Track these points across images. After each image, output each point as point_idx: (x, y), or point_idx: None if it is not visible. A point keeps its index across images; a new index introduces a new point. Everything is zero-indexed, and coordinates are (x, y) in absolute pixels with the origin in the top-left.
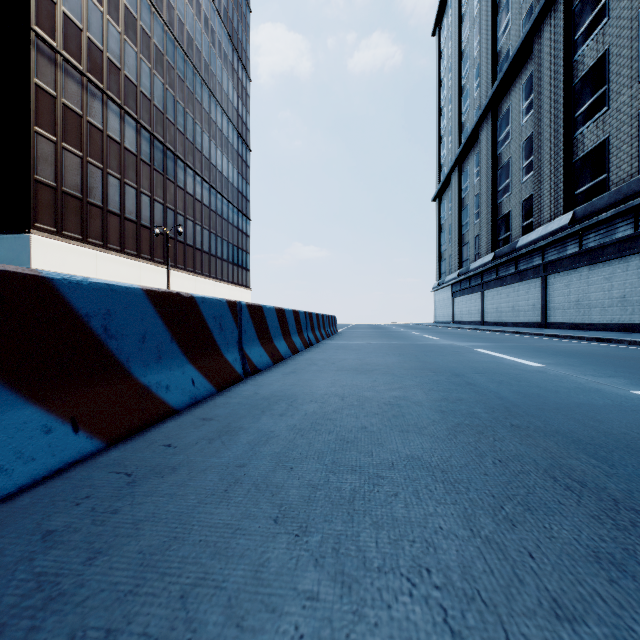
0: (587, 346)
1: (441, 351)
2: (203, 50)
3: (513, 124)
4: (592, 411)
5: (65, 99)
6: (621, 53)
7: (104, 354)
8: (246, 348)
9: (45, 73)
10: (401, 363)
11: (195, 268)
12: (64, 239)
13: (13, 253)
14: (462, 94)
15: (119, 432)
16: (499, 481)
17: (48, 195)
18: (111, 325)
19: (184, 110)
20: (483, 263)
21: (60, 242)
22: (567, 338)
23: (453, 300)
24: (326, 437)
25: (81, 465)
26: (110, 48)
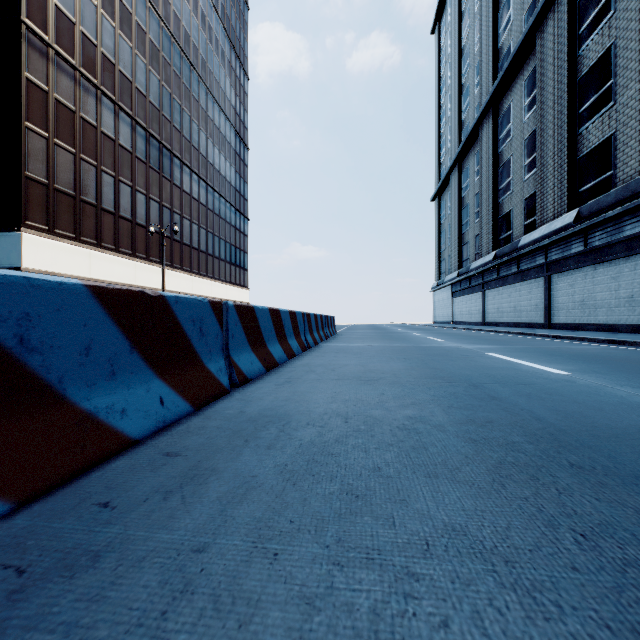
0: (602, 349)
1: (449, 355)
2: (200, 47)
3: (515, 121)
4: None
5: (57, 94)
6: (628, 46)
7: (19, 374)
8: (234, 355)
9: (36, 67)
10: (408, 370)
11: (192, 268)
12: (56, 237)
13: (3, 252)
14: (462, 92)
15: (39, 483)
16: (602, 586)
17: (39, 192)
18: (31, 334)
19: (181, 107)
20: (484, 263)
21: (52, 240)
22: (576, 340)
23: (453, 300)
24: (327, 487)
25: None
26: (104, 43)
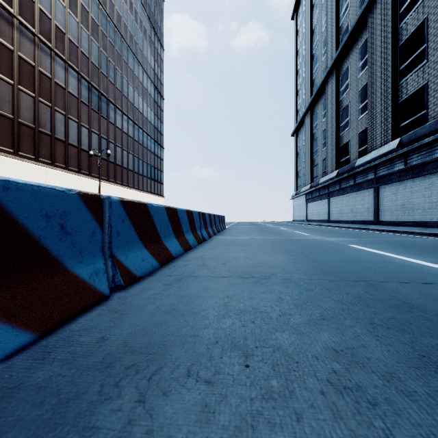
0: (437, 241)
1: (320, 247)
2: (129, 25)
3: (351, 78)
4: None
5: (20, 52)
6: (437, 19)
7: None
8: (119, 253)
9: (4, 32)
10: (294, 263)
11: (123, 181)
12: (19, 158)
13: None
14: (313, 59)
15: None
16: None
17: (6, 124)
18: None
19: (114, 67)
20: (329, 178)
21: (16, 160)
22: (406, 233)
23: (306, 205)
24: None
25: None
26: (57, 17)
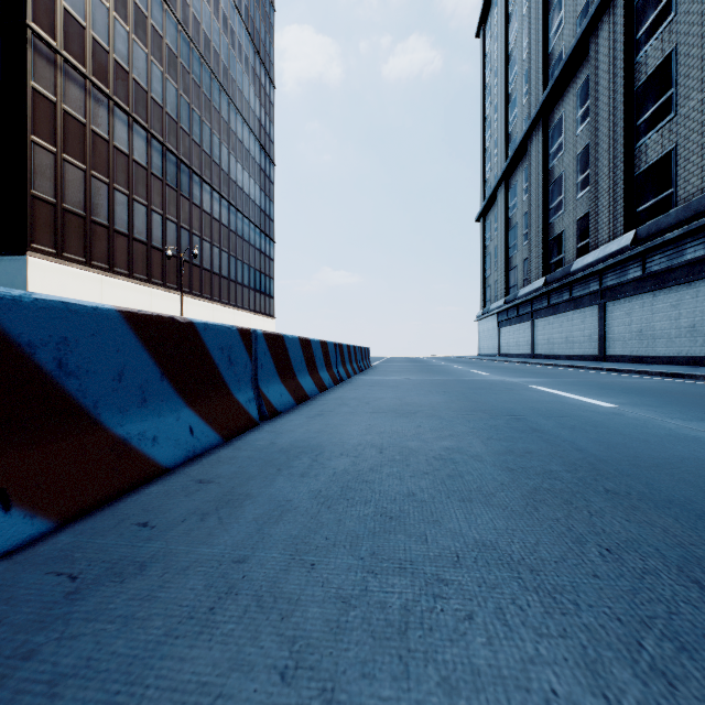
0: (658, 382)
1: (492, 388)
2: (221, 52)
3: (566, 134)
4: (703, 469)
5: (66, 105)
6: (690, 52)
7: (58, 398)
8: (263, 386)
9: (43, 75)
10: (448, 403)
11: (212, 295)
12: (65, 262)
13: (7, 277)
14: (509, 102)
15: (78, 505)
16: (619, 589)
17: (47, 212)
18: (69, 358)
19: (200, 119)
20: (533, 289)
21: (60, 265)
22: (632, 373)
23: (499, 330)
24: (361, 510)
25: (10, 560)
26: (117, 49)
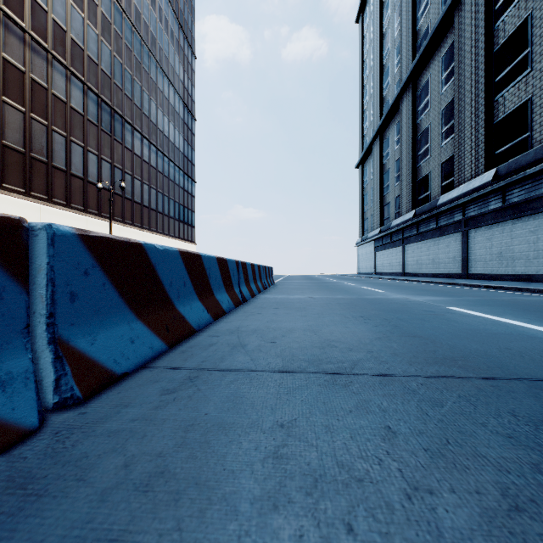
0: None
1: (410, 311)
2: (150, 24)
3: (432, 94)
4: None
5: (5, 53)
6: None
7: None
8: (76, 334)
9: None
10: (384, 341)
11: (143, 224)
12: (4, 191)
13: None
14: (383, 72)
15: None
16: None
17: None
18: None
19: (132, 77)
20: (404, 220)
21: None
22: (512, 290)
23: (375, 254)
24: None
25: None
26: (55, 10)
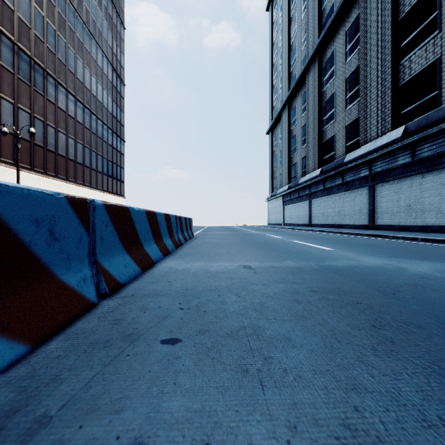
0: None
1: None
2: None
3: (337, 65)
4: None
5: None
6: None
7: None
8: None
9: None
10: None
11: (68, 176)
12: None
13: None
14: (291, 50)
15: None
16: None
17: None
18: None
19: (55, 32)
20: (311, 177)
21: None
22: None
23: (284, 207)
24: None
25: None
26: None
